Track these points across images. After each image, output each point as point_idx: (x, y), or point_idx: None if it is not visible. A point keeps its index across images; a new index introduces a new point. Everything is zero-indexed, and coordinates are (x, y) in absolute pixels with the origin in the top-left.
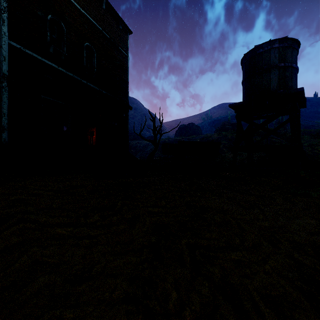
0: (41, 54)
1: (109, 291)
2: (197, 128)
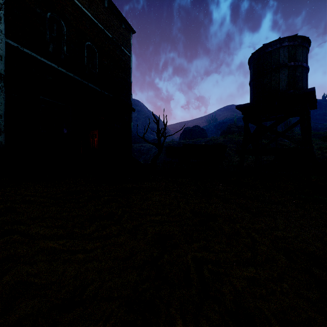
0: (40, 54)
1: (103, 320)
2: (202, 131)
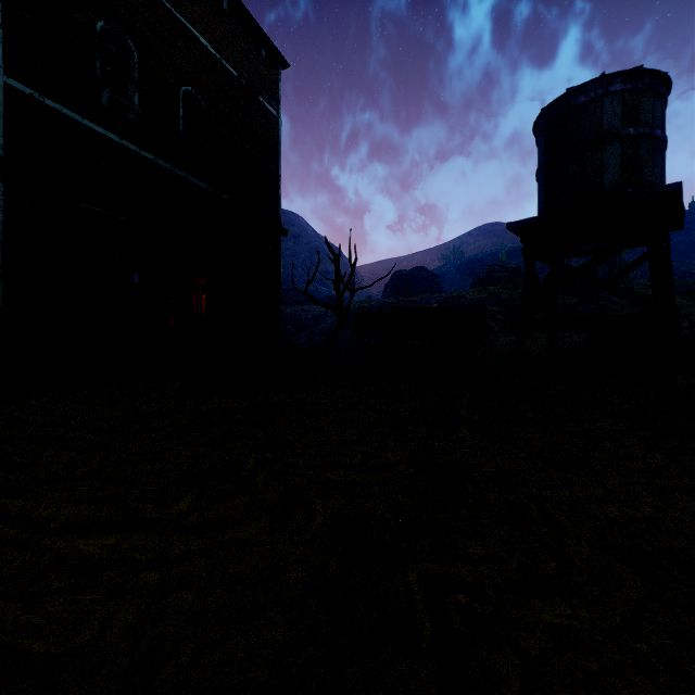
0: (80, 110)
1: None
2: (432, 279)
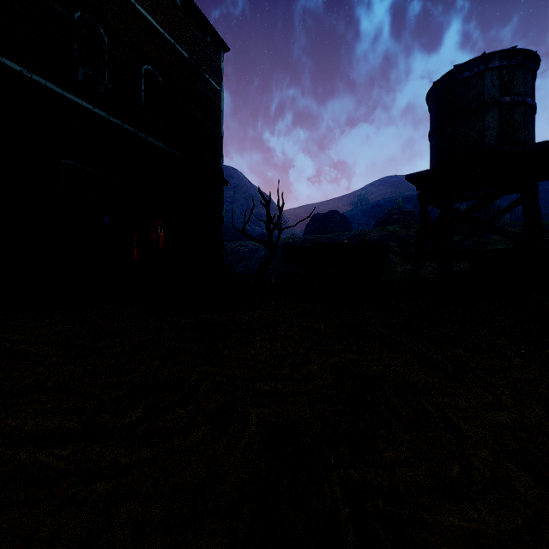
0: (61, 84)
1: None
2: (343, 220)
